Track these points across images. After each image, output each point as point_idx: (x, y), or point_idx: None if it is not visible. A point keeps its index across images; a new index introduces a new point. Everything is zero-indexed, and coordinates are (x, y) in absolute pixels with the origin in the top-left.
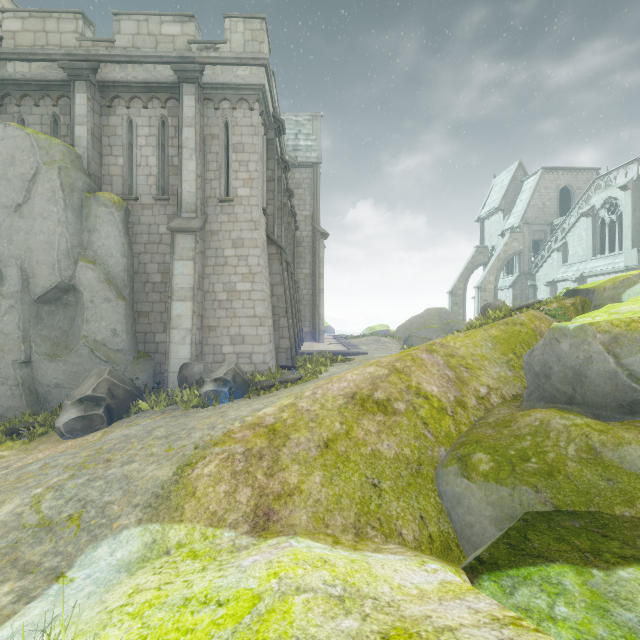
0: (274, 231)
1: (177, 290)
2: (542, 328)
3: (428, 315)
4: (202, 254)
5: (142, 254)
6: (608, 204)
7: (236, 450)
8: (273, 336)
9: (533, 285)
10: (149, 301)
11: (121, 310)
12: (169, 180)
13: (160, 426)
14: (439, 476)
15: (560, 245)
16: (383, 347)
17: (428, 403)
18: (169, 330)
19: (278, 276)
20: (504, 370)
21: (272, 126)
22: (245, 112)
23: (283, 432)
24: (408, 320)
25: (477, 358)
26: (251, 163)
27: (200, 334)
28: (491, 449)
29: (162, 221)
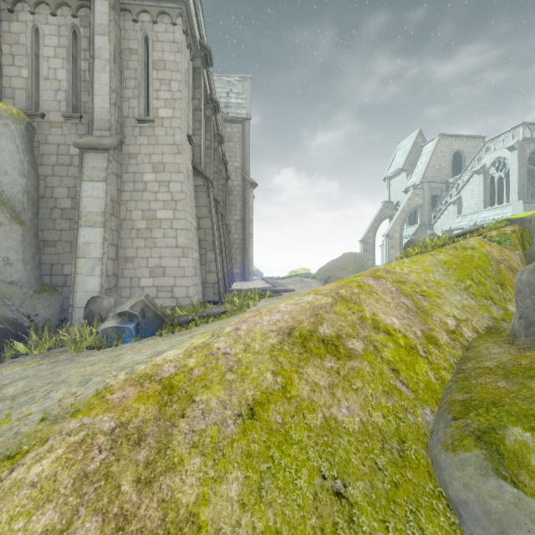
0: (201, 162)
1: (85, 214)
2: (494, 253)
3: (345, 259)
4: (117, 177)
5: (49, 177)
6: (497, 163)
7: (100, 426)
8: (199, 270)
9: (432, 234)
10: (57, 229)
11: (16, 236)
12: (81, 96)
13: (24, 377)
14: (442, 466)
15: (456, 199)
16: (307, 286)
17: (392, 340)
18: (75, 259)
19: (205, 209)
20: (465, 298)
21: (199, 54)
22: (167, 27)
23: (184, 390)
24: (327, 263)
25: (432, 285)
26: (173, 82)
27: (114, 265)
28: (531, 420)
29: (73, 141)
